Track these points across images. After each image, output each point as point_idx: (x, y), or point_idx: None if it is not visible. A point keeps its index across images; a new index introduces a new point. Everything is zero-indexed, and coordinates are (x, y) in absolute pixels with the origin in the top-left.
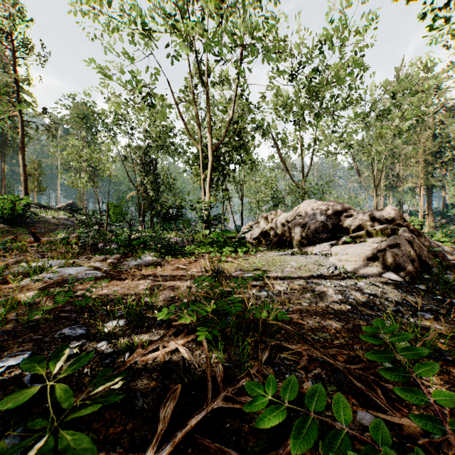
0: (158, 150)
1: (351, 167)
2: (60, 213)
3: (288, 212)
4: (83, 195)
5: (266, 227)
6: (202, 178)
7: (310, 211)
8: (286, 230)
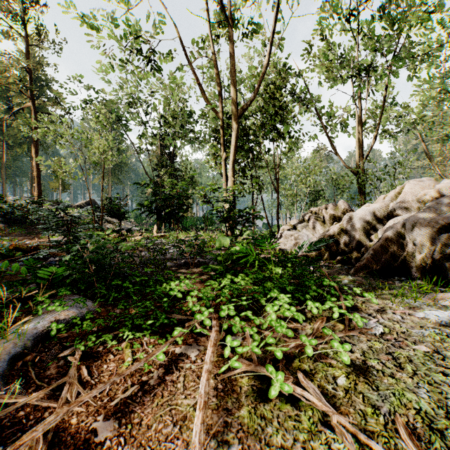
0: (175, 137)
1: (415, 149)
2: (75, 211)
3: (376, 203)
4: (108, 193)
5: (332, 229)
6: (224, 158)
7: (447, 197)
8: (390, 238)
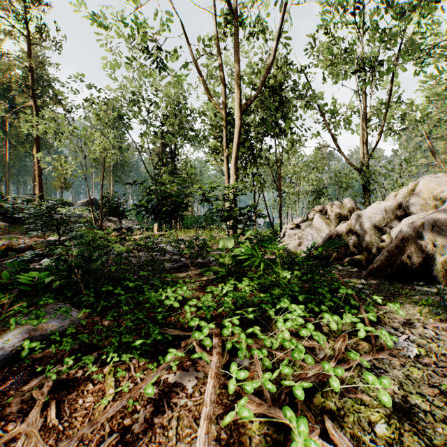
0: (176, 135)
1: (419, 147)
2: (76, 209)
3: (387, 201)
4: (110, 191)
5: (340, 228)
6: (225, 155)
7: None
8: (407, 239)
